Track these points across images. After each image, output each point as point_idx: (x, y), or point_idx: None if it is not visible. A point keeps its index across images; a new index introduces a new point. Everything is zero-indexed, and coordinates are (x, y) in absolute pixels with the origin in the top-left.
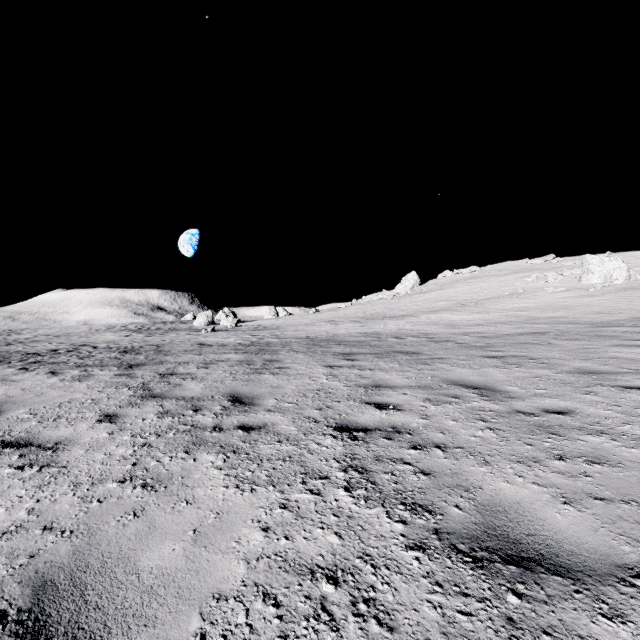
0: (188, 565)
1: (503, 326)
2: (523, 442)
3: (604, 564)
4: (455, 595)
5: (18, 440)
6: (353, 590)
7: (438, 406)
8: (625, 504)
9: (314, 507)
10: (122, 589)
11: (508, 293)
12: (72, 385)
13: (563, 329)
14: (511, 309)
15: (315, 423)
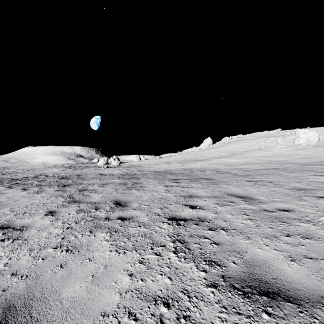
0: (88, 296)
1: (255, 165)
2: (267, 226)
3: (315, 296)
4: (234, 314)
5: (3, 225)
6: (177, 311)
7: (222, 207)
8: (323, 261)
9: (157, 262)
10: (51, 310)
11: (257, 148)
12: (33, 195)
13: (286, 166)
14: (259, 156)
15: (158, 216)
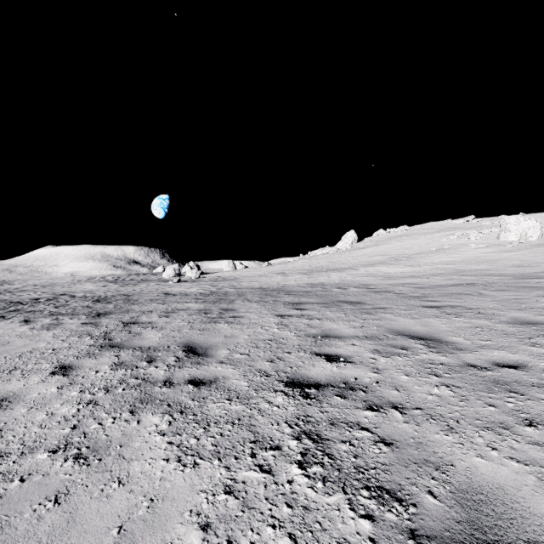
0: None
1: (434, 278)
2: (484, 402)
3: None
4: None
5: None
6: None
7: (388, 358)
8: None
9: (264, 492)
10: None
11: (435, 249)
12: (39, 334)
13: (489, 280)
14: (439, 263)
15: (266, 377)
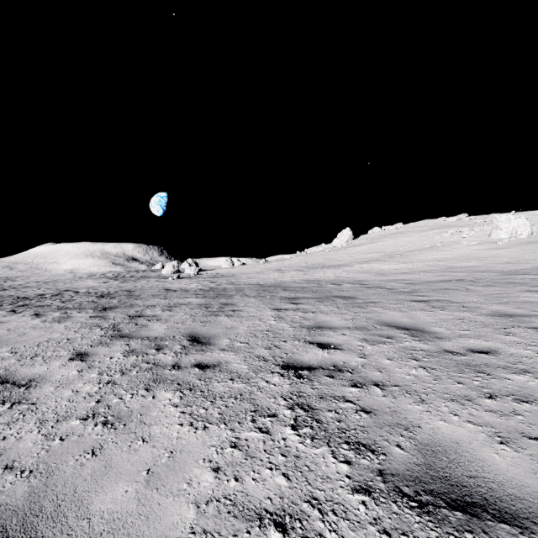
0: (139, 509)
1: (425, 274)
2: (454, 380)
3: None
4: None
5: None
6: None
7: (374, 346)
8: None
9: (263, 446)
10: (71, 536)
11: (428, 246)
12: (52, 326)
13: (478, 277)
14: (431, 260)
15: (264, 362)
